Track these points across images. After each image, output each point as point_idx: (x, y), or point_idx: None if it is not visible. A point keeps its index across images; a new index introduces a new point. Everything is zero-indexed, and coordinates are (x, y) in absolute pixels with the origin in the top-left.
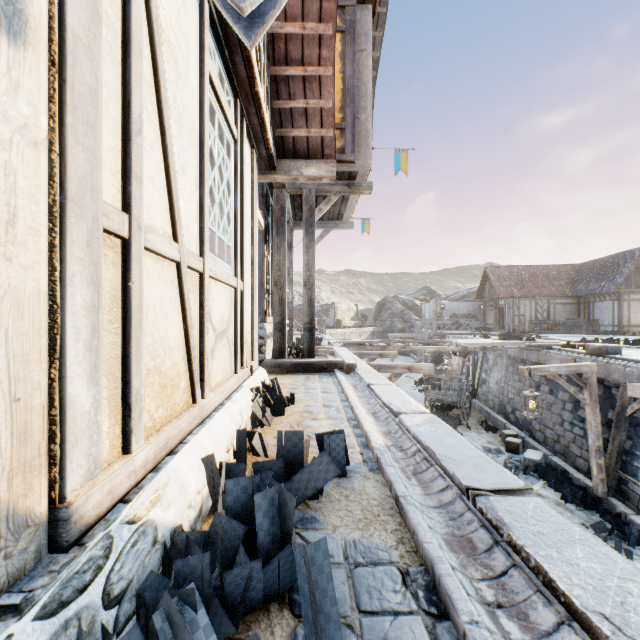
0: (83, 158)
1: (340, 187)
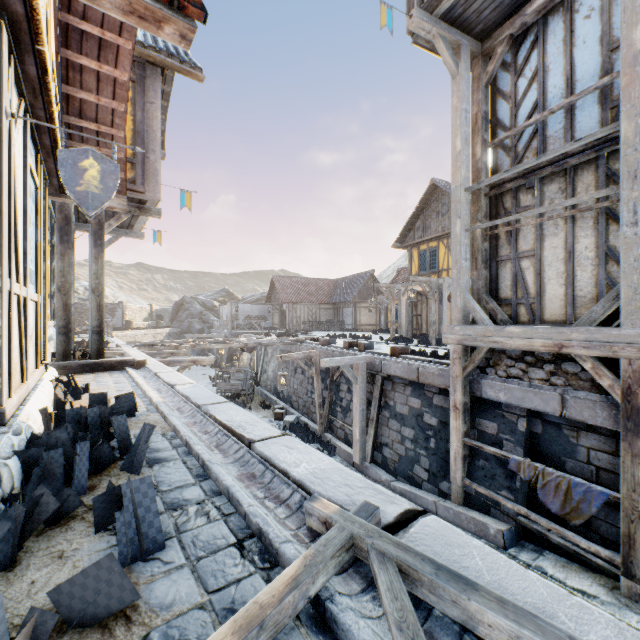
0: (5, 263)
1: (131, 208)
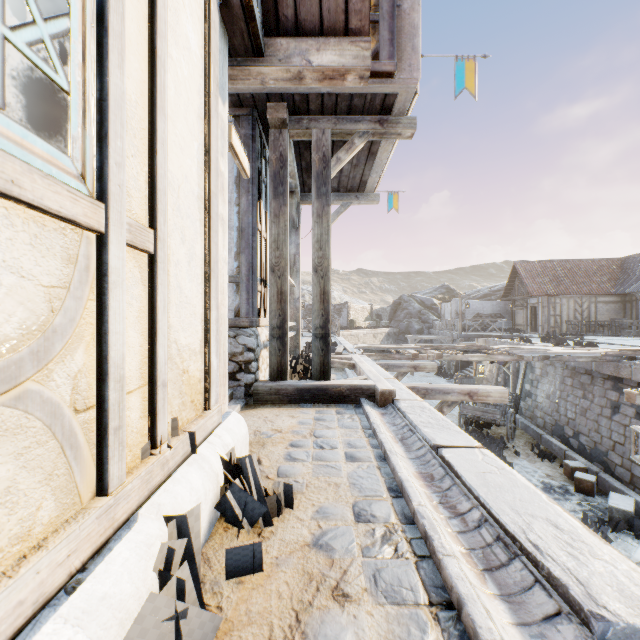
0: None
1: (368, 125)
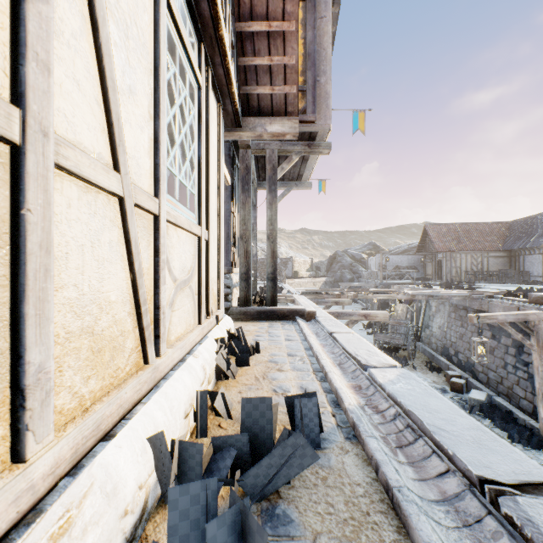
0: None
1: (301, 147)
